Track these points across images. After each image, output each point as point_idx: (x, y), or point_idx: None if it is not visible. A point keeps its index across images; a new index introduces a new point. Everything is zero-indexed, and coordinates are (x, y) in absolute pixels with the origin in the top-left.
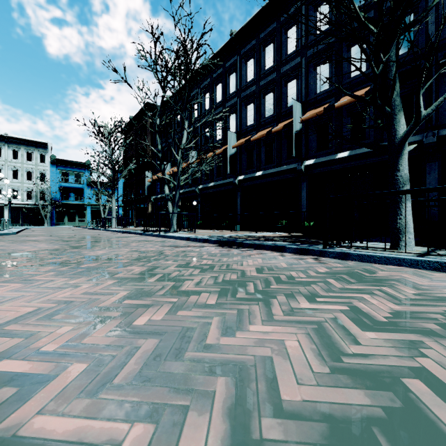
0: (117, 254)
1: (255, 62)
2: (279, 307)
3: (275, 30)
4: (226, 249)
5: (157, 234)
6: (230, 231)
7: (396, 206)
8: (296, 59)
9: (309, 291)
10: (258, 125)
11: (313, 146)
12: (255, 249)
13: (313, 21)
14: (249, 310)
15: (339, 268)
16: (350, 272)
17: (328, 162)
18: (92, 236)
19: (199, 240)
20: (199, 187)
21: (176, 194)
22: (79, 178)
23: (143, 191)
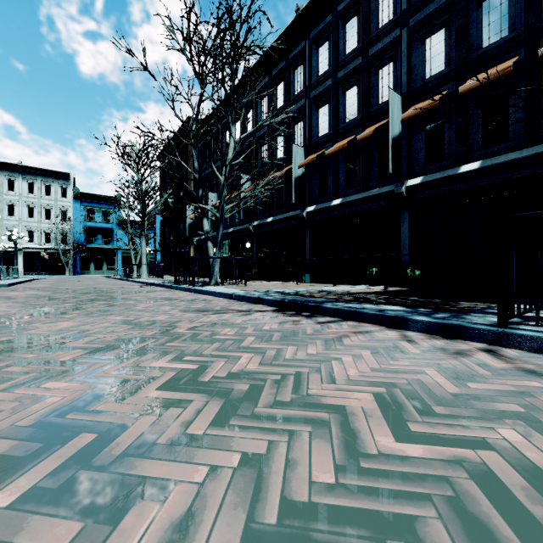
0: (87, 329)
1: (331, 46)
2: None
3: None
4: (290, 318)
5: (190, 288)
6: (295, 282)
7: None
8: (392, 33)
9: None
10: (336, 134)
11: (420, 158)
12: (344, 320)
13: None
14: None
15: None
16: None
17: (445, 179)
18: (101, 290)
19: (248, 298)
20: (254, 223)
21: (219, 230)
22: (107, 216)
23: (184, 232)
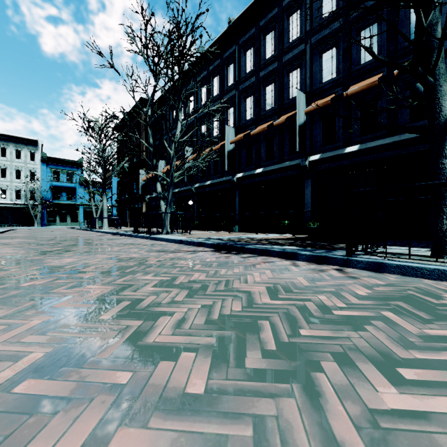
0: (87, 262)
1: (255, 51)
2: (342, 407)
3: (277, 16)
4: (224, 255)
5: (147, 236)
6: (228, 232)
7: (441, 203)
8: (299, 46)
9: (370, 345)
10: (258, 119)
11: (319, 140)
12: (259, 256)
13: (318, 4)
14: (279, 421)
15: (382, 287)
16: (403, 294)
17: (335, 157)
18: (75, 238)
19: (193, 243)
20: (195, 185)
21: (169, 191)
22: (71, 176)
23: (137, 191)
